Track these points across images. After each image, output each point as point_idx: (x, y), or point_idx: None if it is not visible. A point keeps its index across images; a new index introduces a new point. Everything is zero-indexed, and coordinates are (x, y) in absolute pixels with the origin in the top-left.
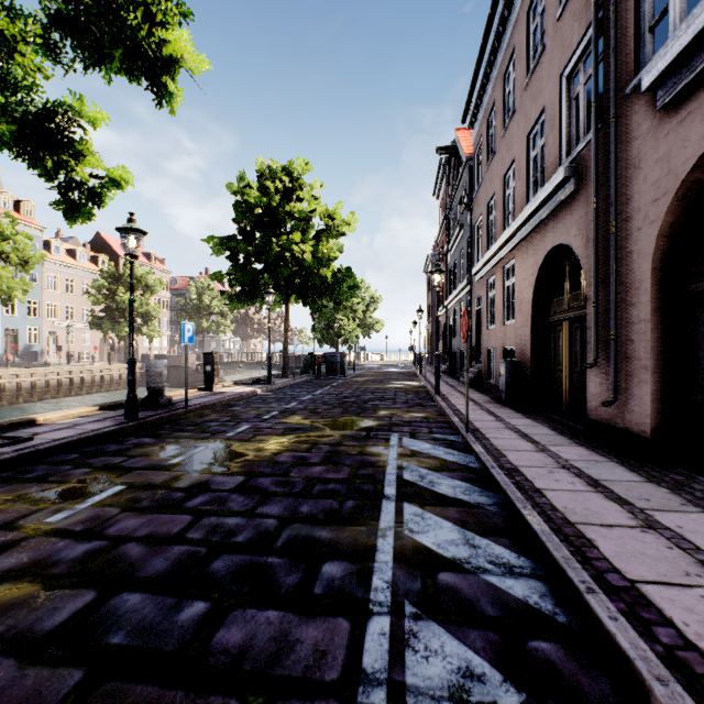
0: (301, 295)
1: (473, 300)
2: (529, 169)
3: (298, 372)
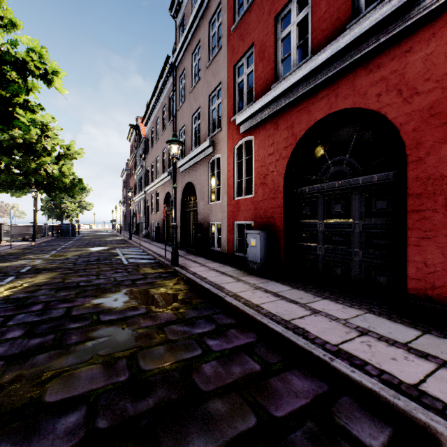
0: (48, 191)
1: (146, 201)
2: (163, 162)
3: (38, 236)
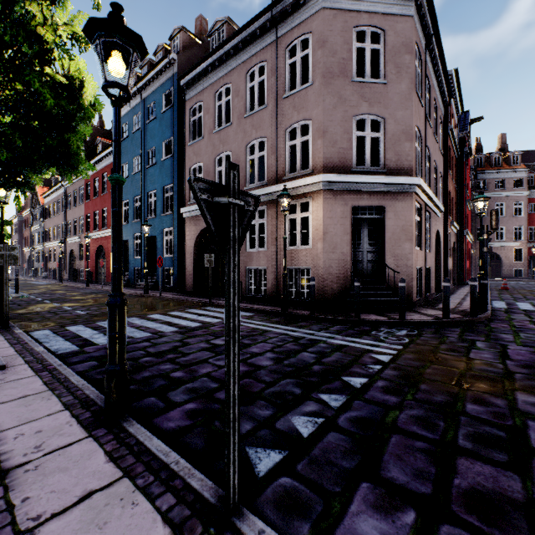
0: None
1: (45, 252)
2: (59, 232)
3: None
